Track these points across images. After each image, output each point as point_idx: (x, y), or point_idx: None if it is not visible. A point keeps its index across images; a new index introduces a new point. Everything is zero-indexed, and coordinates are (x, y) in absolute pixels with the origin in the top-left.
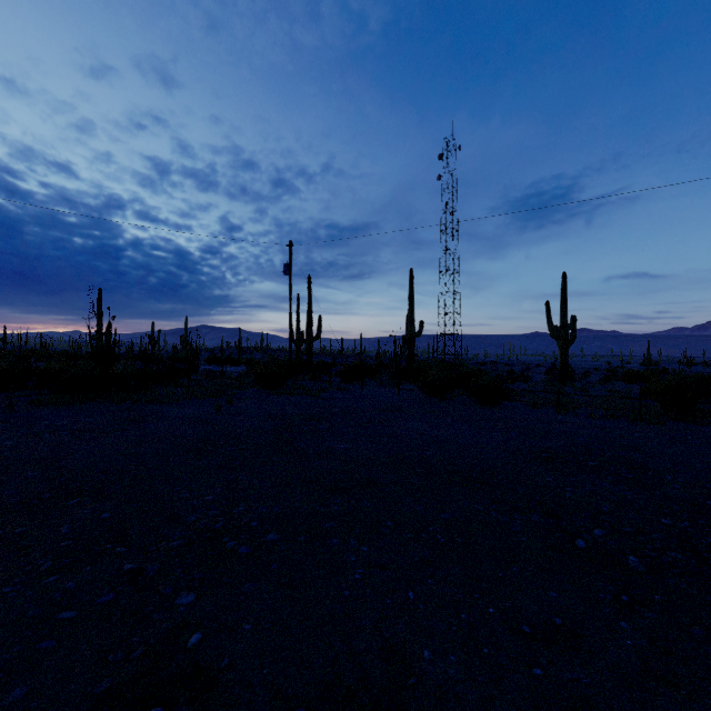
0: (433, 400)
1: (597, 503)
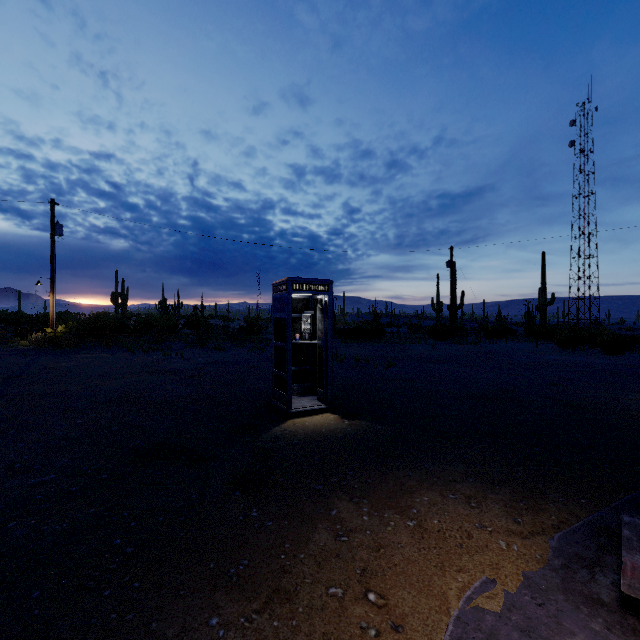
0: (565, 351)
1: (637, 372)
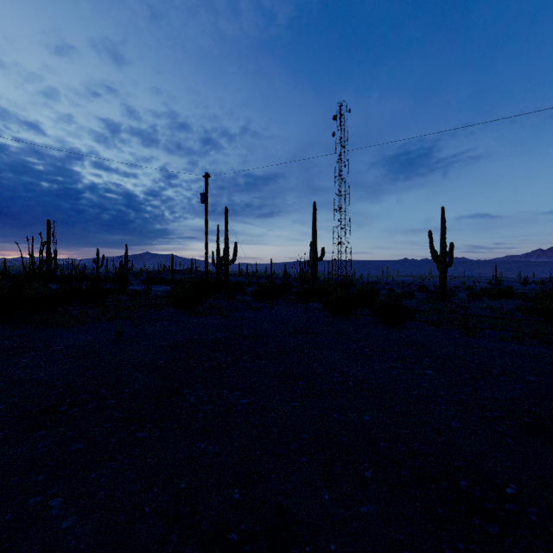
0: (339, 319)
1: None
